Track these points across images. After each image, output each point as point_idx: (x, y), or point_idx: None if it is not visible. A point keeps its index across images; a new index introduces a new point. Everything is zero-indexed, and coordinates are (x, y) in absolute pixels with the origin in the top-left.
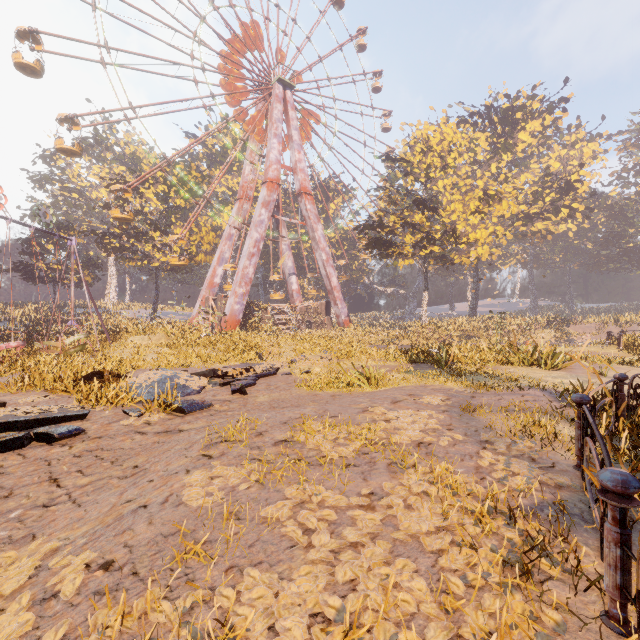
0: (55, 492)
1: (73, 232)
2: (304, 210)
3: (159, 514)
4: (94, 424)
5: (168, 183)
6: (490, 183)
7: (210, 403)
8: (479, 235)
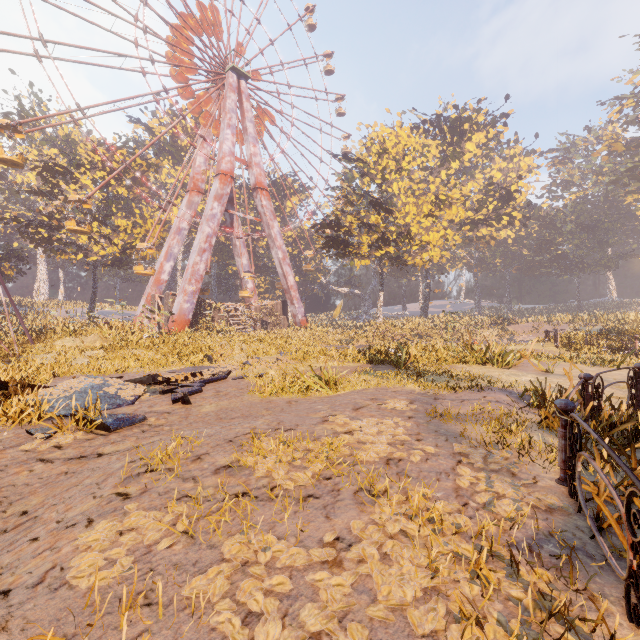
0: None
1: None
2: (260, 206)
3: (23, 608)
4: None
5: (108, 169)
6: (441, 189)
7: (143, 416)
8: (431, 237)
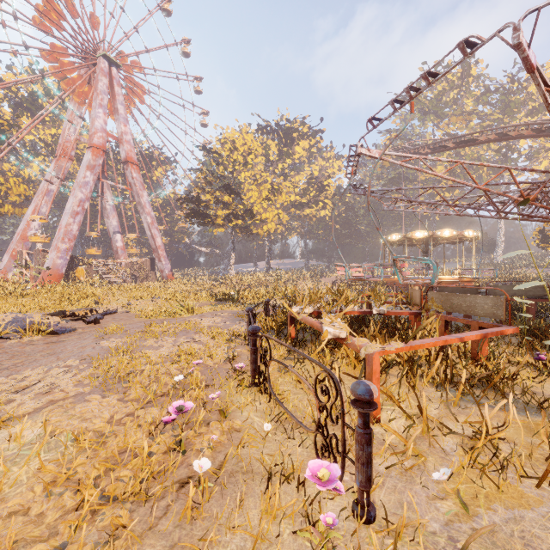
0: (3, 366)
1: None
2: (130, 177)
3: (95, 350)
4: None
5: None
6: (277, 178)
7: (75, 328)
8: (268, 215)
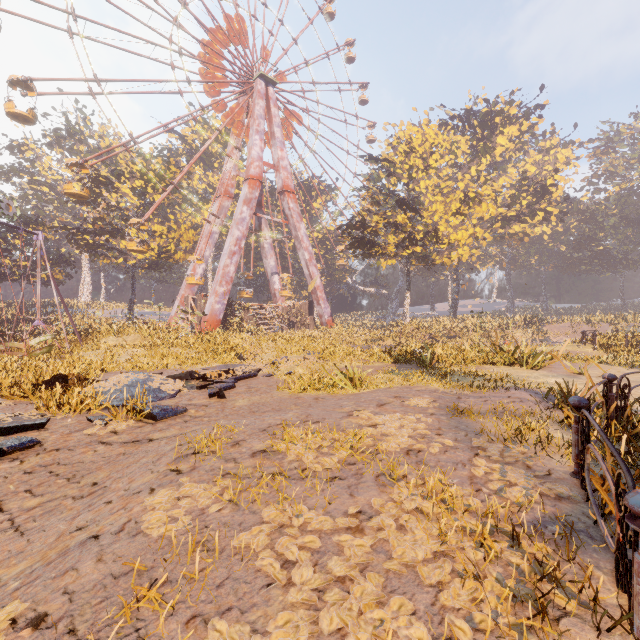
0: None
1: (42, 227)
2: (287, 208)
3: (111, 547)
4: (53, 434)
5: (145, 178)
6: (470, 185)
7: (185, 408)
8: (460, 236)
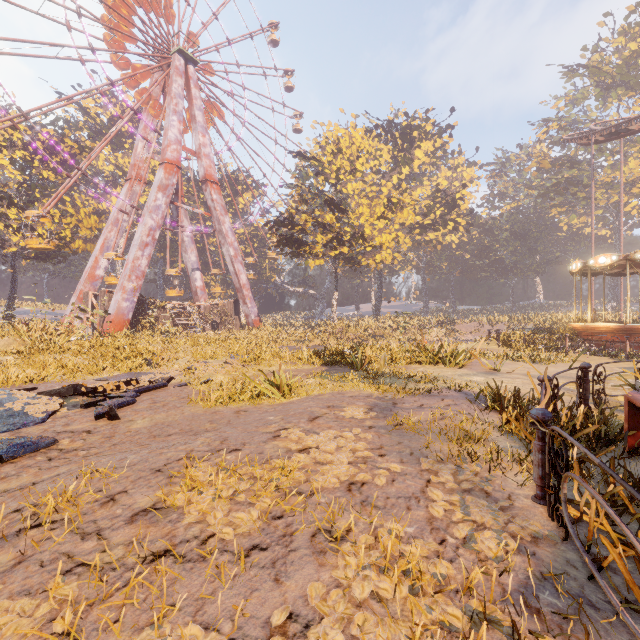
0: None
1: None
2: (209, 200)
3: None
4: None
5: (30, 149)
6: (392, 192)
7: (53, 439)
8: (384, 239)
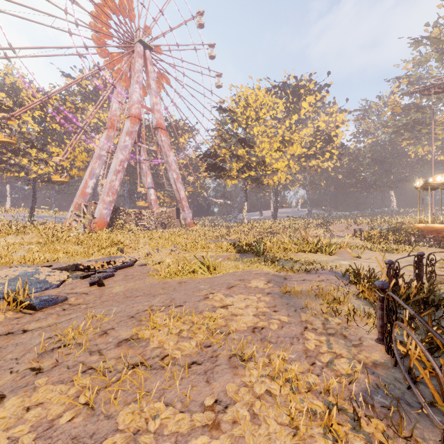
0: None
1: None
2: (160, 140)
3: None
4: None
5: (44, 110)
6: (285, 132)
7: (65, 297)
8: (280, 165)
